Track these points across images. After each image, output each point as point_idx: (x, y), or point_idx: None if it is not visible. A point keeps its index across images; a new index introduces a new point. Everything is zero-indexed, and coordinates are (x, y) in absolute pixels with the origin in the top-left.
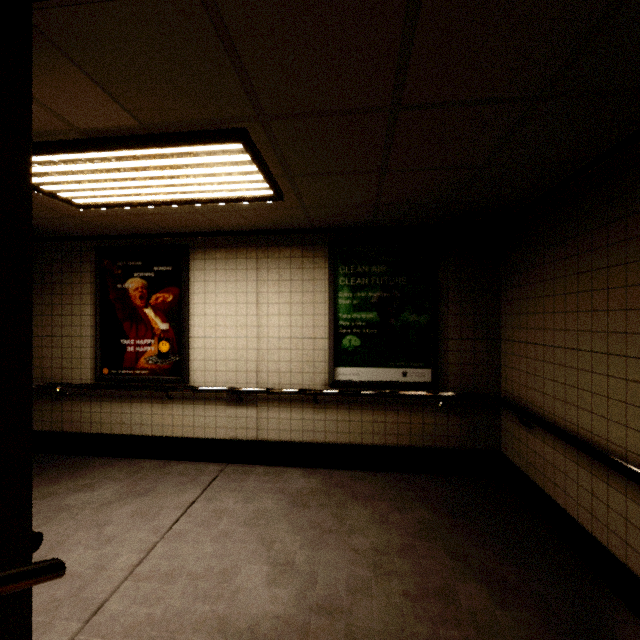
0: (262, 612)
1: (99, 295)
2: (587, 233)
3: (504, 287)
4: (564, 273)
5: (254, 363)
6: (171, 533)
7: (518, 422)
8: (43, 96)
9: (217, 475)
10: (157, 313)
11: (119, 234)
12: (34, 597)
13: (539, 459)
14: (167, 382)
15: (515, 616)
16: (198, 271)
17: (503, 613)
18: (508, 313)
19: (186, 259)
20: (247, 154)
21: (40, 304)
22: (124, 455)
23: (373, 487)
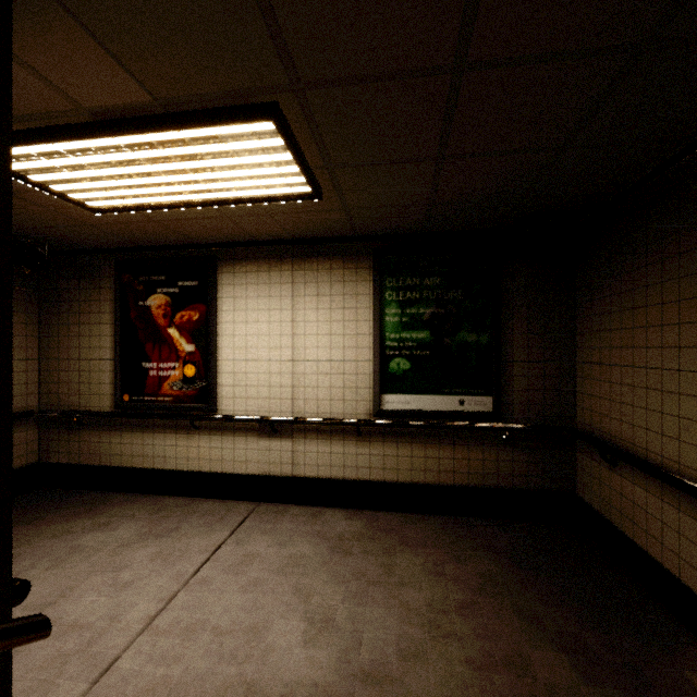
0: (297, 678)
1: (119, 313)
2: (692, 227)
3: (580, 301)
4: (660, 278)
5: (289, 389)
6: (195, 580)
7: (599, 459)
8: (40, 64)
9: (248, 515)
10: (182, 333)
11: (141, 246)
12: (38, 650)
13: (626, 503)
14: (193, 410)
15: (605, 694)
16: (227, 286)
17: (590, 690)
18: (586, 331)
19: (214, 272)
20: (279, 136)
21: (56, 324)
22: (146, 491)
23: (425, 532)
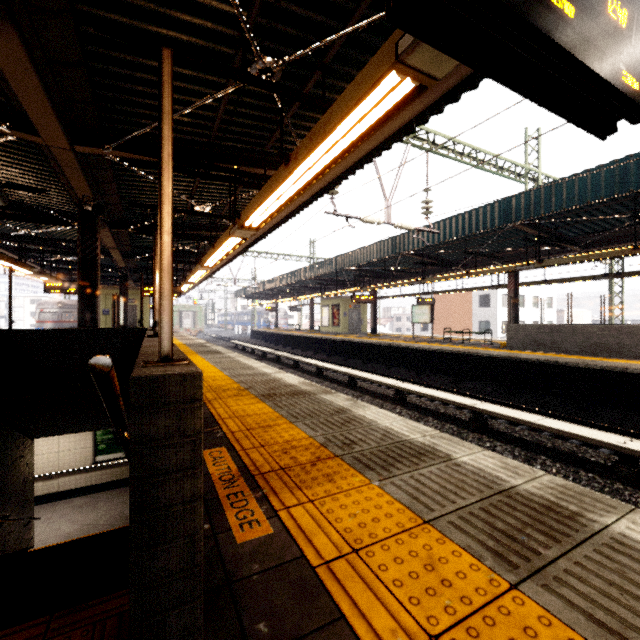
0: (70, 530)
1: None
2: None
3: None
4: None
5: (57, 462)
6: None
7: None
8: None
9: (40, 509)
10: None
11: None
12: None
13: None
14: None
15: None
16: None
17: None
18: None
19: None
20: None
21: None
22: None
23: (110, 495)
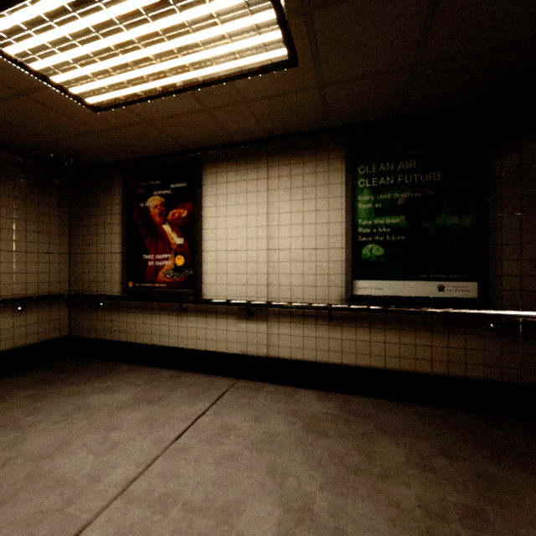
0: None
1: (125, 214)
2: None
3: None
4: None
5: (264, 276)
6: (174, 447)
7: None
8: None
9: (227, 389)
10: (173, 228)
11: (141, 156)
12: (22, 503)
13: None
14: (182, 295)
15: None
16: (210, 185)
17: None
18: None
19: (199, 174)
20: None
21: (81, 225)
22: (146, 363)
23: (403, 420)
